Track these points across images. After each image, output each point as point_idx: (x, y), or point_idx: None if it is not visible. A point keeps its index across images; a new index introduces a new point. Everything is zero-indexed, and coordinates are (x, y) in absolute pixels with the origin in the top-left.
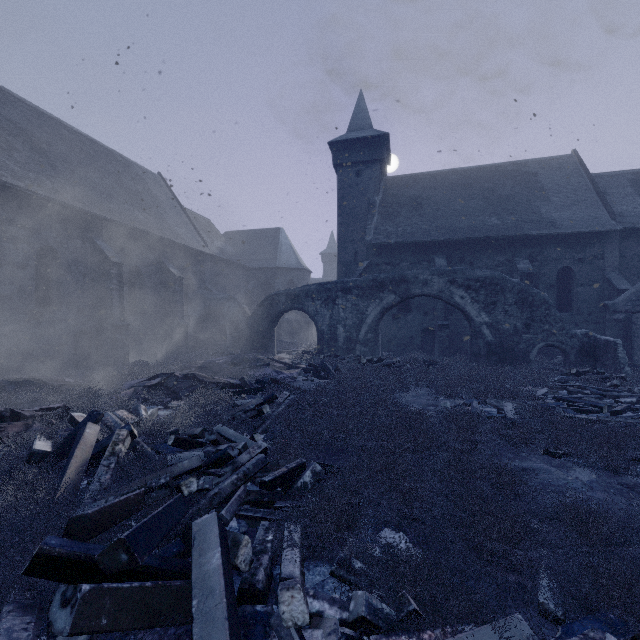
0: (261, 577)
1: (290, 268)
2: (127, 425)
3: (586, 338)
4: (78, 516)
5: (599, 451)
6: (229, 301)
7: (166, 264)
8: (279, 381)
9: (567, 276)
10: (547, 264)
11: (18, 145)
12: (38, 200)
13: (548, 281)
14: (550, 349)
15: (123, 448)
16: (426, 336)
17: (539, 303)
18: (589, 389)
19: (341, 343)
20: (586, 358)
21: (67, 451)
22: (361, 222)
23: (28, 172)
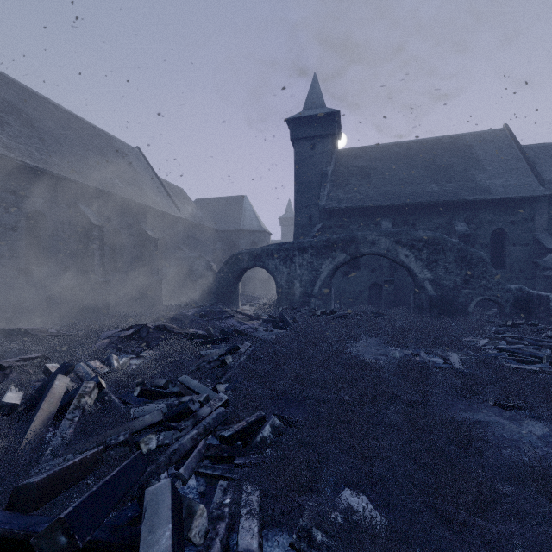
0: (216, 551)
1: (253, 230)
2: (95, 377)
3: (520, 293)
4: (23, 485)
5: (549, 404)
6: (199, 259)
7: (143, 227)
8: (242, 332)
9: (500, 237)
10: (482, 226)
11: (10, 121)
12: (27, 169)
13: (483, 241)
14: (485, 302)
15: (89, 400)
16: (373, 290)
17: (477, 261)
18: (526, 340)
19: (298, 297)
20: (520, 311)
21: (37, 402)
22: (315, 189)
23: (19, 144)
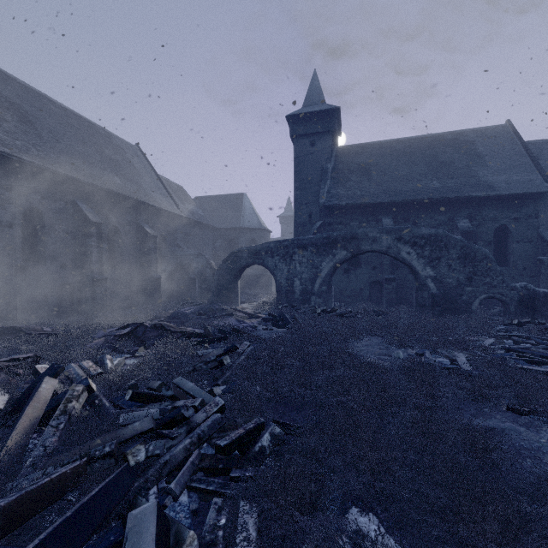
0: None
1: (252, 228)
2: (85, 379)
3: (525, 290)
4: None
5: None
6: (198, 257)
7: (142, 224)
8: (240, 331)
9: (503, 234)
10: (485, 223)
11: (7, 116)
12: (24, 165)
13: (486, 238)
14: (488, 300)
15: (77, 405)
16: (374, 288)
17: (480, 258)
18: (534, 339)
19: (297, 295)
20: (525, 309)
21: (23, 406)
22: (315, 187)
23: (15, 140)
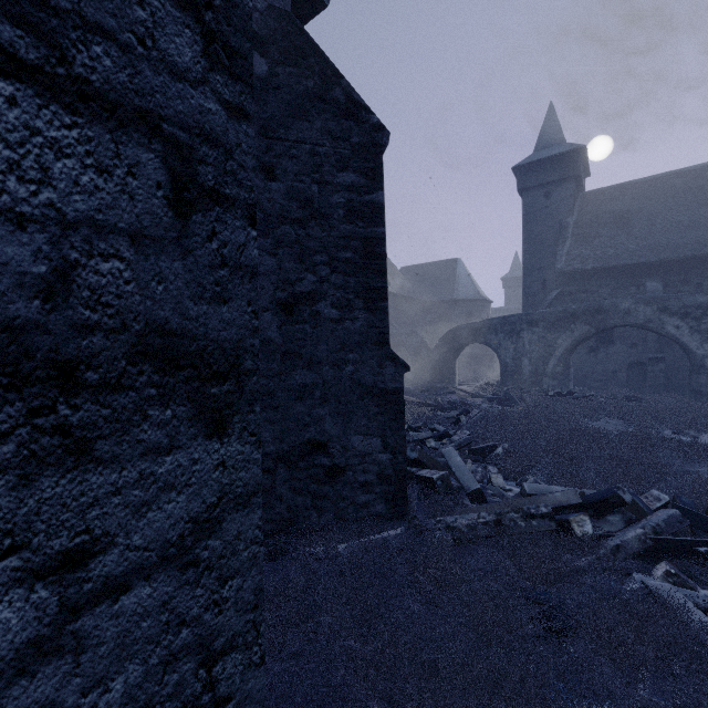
0: (478, 478)
1: (468, 300)
2: None
3: None
4: None
5: None
6: (412, 336)
7: None
8: (467, 404)
9: None
10: None
11: None
12: None
13: None
14: None
15: None
16: (633, 371)
17: None
18: None
19: (526, 376)
20: None
21: None
22: (550, 247)
23: None
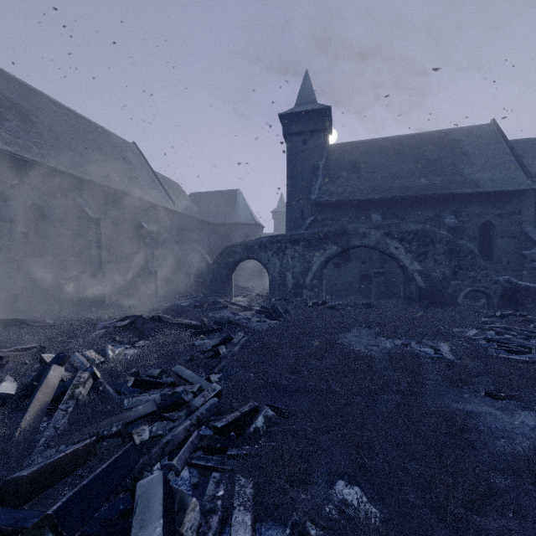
0: None
1: (246, 224)
2: (90, 367)
3: (508, 284)
4: (13, 478)
5: None
6: (193, 252)
7: (139, 220)
8: (235, 322)
9: (488, 229)
10: (470, 219)
11: (9, 116)
12: (26, 163)
13: (471, 234)
14: (473, 293)
15: (83, 390)
16: (364, 282)
17: (465, 253)
18: (515, 330)
19: (290, 288)
20: (508, 302)
21: (32, 392)
22: (307, 183)
23: (17, 139)
